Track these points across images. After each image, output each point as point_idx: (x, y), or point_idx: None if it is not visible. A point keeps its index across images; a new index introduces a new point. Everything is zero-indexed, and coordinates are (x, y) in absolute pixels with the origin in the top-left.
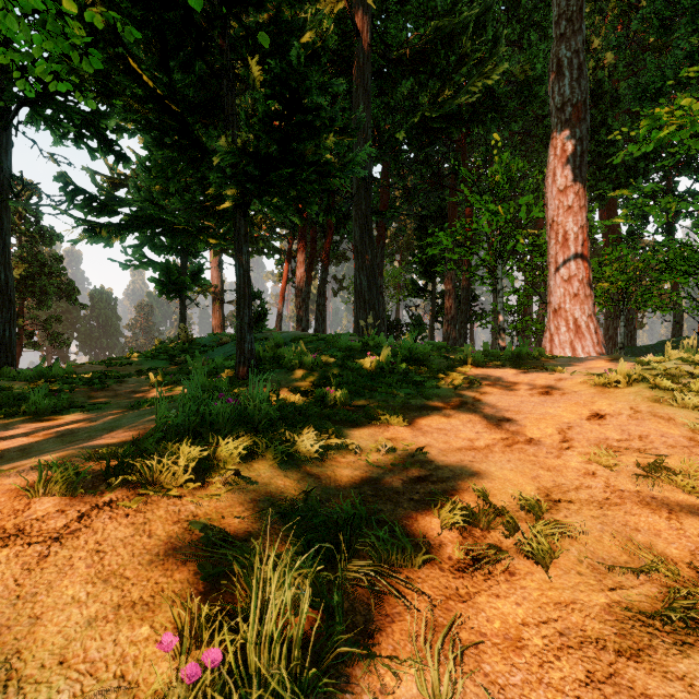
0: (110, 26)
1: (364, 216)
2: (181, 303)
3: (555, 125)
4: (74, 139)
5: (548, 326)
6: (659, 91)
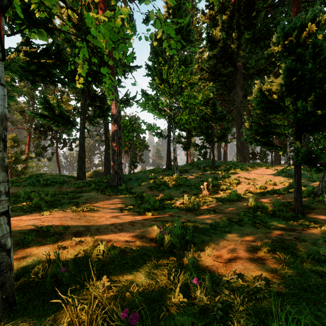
0: (199, 125)
1: (239, 124)
2: (187, 152)
3: None
4: None
5: None
6: None
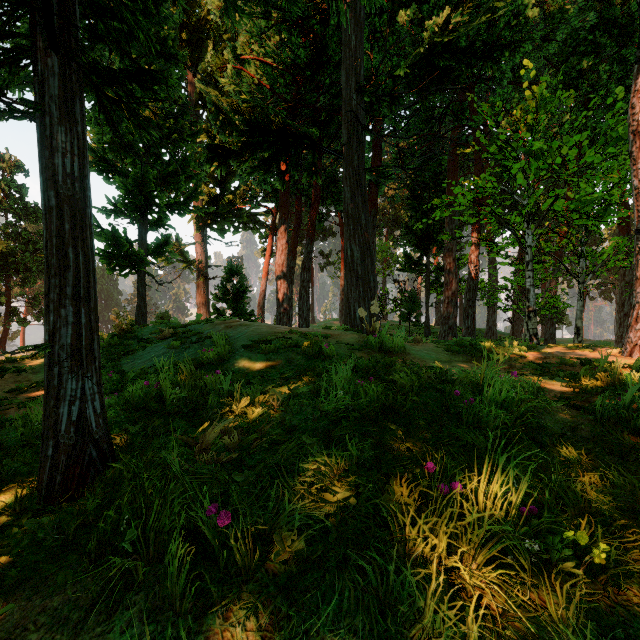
0: None
1: (356, 173)
2: (139, 280)
3: None
4: None
5: None
6: None
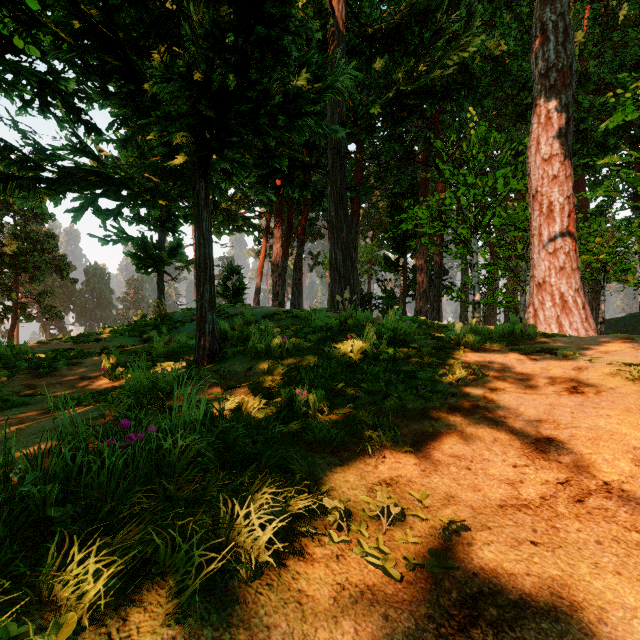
0: None
1: (339, 191)
2: (159, 277)
3: (538, 92)
4: (41, 108)
5: (532, 300)
6: (637, 62)
